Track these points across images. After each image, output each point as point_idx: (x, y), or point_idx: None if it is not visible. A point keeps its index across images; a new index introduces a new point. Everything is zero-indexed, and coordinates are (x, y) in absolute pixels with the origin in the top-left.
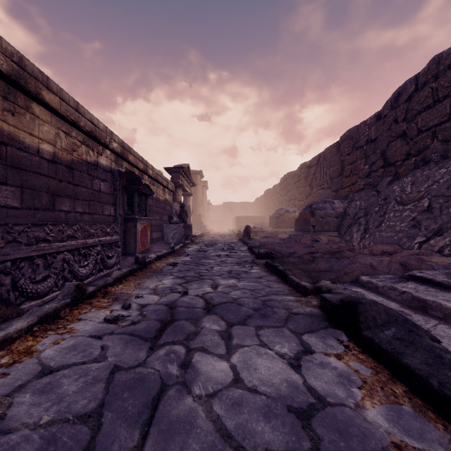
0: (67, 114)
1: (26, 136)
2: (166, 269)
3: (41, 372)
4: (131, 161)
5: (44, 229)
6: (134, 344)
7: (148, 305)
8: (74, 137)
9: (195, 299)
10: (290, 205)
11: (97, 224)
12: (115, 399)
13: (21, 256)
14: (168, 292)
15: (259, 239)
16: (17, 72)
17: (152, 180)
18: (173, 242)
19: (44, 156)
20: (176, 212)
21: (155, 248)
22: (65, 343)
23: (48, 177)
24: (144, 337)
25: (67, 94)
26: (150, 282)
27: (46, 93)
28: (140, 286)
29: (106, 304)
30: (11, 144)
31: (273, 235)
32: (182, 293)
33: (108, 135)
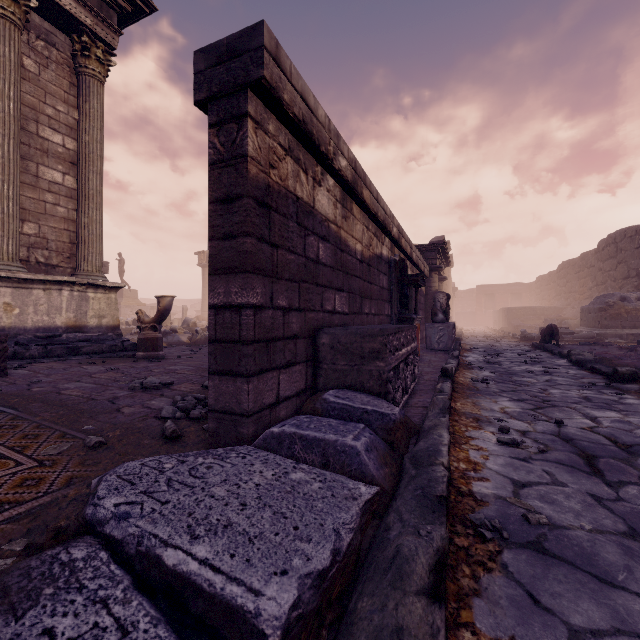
0: (372, 207)
1: (350, 239)
2: (480, 387)
3: (513, 483)
4: (403, 245)
5: (395, 337)
6: (579, 475)
7: (529, 432)
8: (370, 230)
9: (588, 433)
10: (625, 287)
11: (409, 329)
12: (639, 526)
13: (393, 365)
14: (531, 419)
15: (573, 346)
16: (354, 178)
17: (412, 266)
18: (439, 347)
19: (357, 257)
20: (441, 306)
21: (423, 355)
22: (494, 460)
23: (359, 278)
24: (580, 469)
25: (372, 185)
26: (485, 402)
27: (364, 190)
28: (480, 407)
29: (472, 424)
30: (345, 250)
31: (594, 340)
32: (553, 422)
33: (391, 220)
